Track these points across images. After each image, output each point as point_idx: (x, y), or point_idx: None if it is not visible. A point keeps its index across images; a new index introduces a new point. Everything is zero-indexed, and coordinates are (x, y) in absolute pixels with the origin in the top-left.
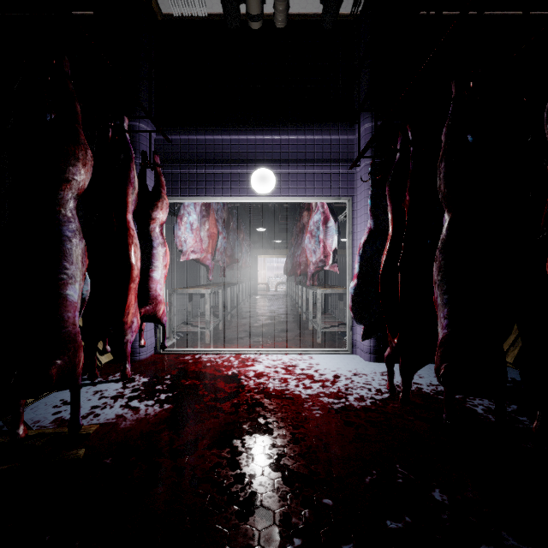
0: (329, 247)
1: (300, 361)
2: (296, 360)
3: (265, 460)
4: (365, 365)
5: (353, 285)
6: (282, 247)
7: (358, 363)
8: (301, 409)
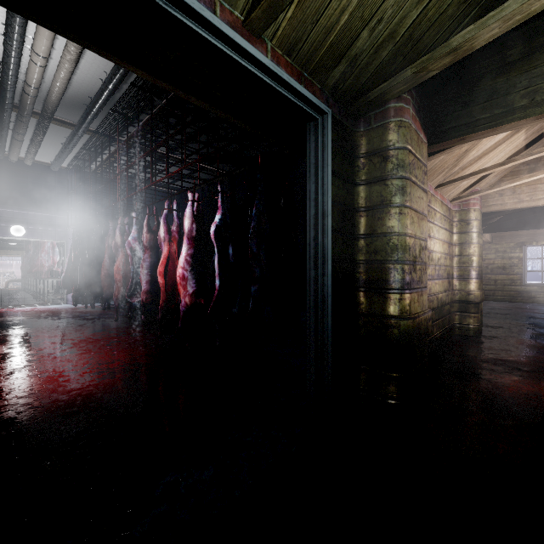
0: (56, 260)
1: (39, 307)
2: (38, 307)
3: (30, 315)
4: (71, 305)
5: (63, 276)
6: (17, 249)
7: (68, 305)
8: (41, 311)
